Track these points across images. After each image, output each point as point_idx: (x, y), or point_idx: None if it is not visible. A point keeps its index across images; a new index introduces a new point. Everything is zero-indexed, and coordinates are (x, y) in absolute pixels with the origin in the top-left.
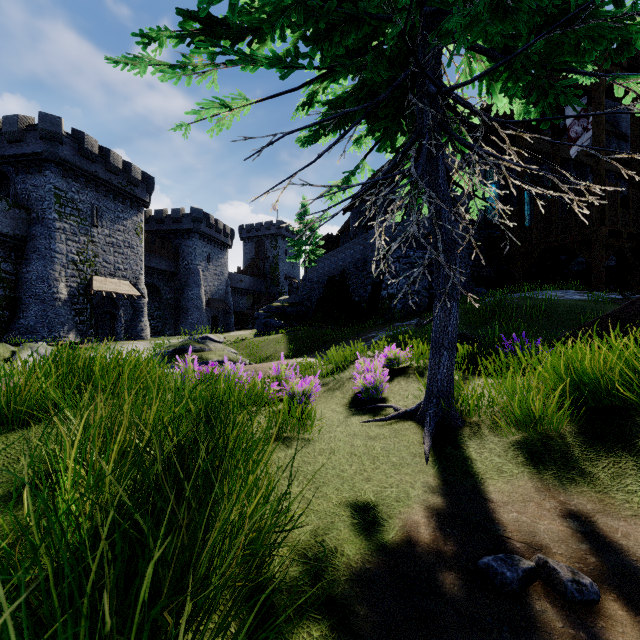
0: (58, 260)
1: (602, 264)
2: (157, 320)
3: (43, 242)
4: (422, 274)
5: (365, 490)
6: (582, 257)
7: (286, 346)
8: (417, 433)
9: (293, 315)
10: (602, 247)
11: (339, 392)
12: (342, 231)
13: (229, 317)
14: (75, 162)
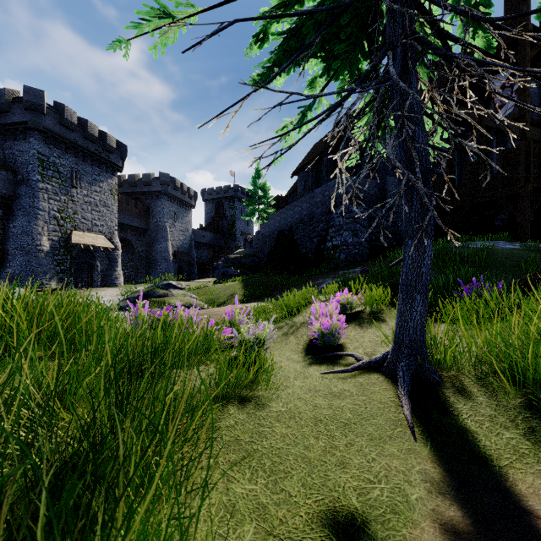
0: (41, 216)
1: (528, 217)
2: (130, 270)
3: (27, 200)
4: (363, 227)
5: (343, 487)
6: (502, 214)
7: (241, 292)
8: (388, 390)
9: (248, 265)
10: (528, 202)
11: (293, 337)
12: (290, 193)
13: (193, 267)
14: (56, 130)
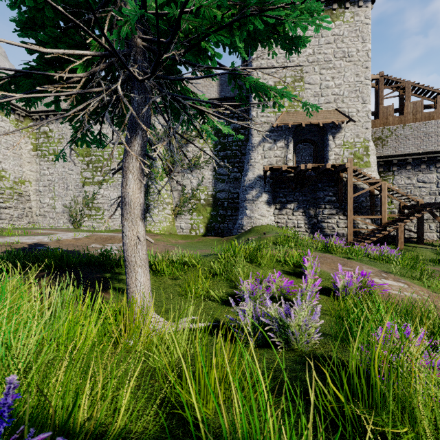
0: None
1: None
2: None
3: None
4: None
5: None
6: None
7: None
8: None
9: None
10: None
11: None
12: None
13: None
14: None
